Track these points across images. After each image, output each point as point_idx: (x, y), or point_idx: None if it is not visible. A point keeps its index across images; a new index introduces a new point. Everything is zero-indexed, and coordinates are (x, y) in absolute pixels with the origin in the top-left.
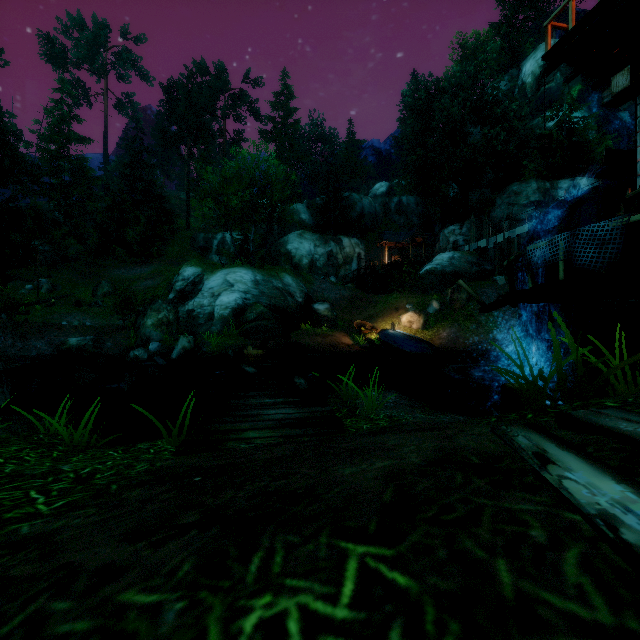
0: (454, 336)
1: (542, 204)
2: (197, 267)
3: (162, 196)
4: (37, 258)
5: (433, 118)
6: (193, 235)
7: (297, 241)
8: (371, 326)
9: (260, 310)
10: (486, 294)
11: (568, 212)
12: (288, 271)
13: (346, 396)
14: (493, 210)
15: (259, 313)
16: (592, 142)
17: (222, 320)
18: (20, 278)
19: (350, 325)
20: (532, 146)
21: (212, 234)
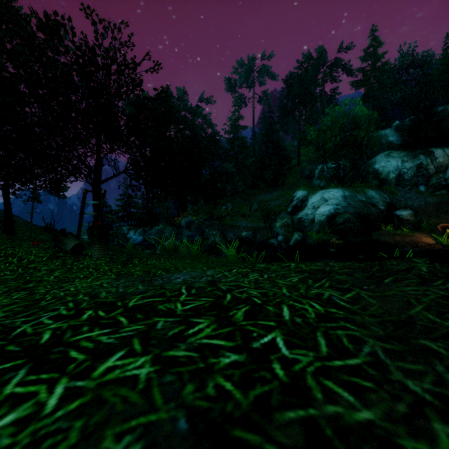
0: None
1: None
2: (304, 191)
3: (283, 148)
4: (227, 194)
5: None
6: (302, 169)
7: (384, 160)
8: None
9: (346, 216)
10: None
11: None
12: (372, 187)
13: None
14: None
15: (346, 219)
16: None
17: (320, 223)
18: (220, 204)
19: (435, 228)
20: None
21: (314, 166)
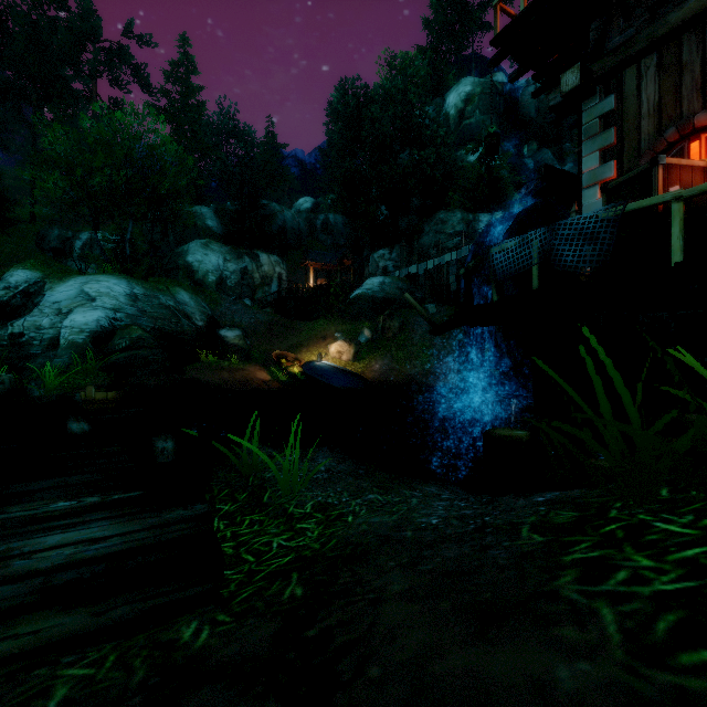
0: (387, 368)
1: (466, 235)
2: (34, 271)
3: None
4: None
5: (363, 129)
6: (41, 231)
7: (201, 252)
8: (294, 357)
9: (137, 335)
10: (418, 323)
11: (514, 226)
12: (185, 286)
13: (248, 467)
14: (422, 237)
15: (135, 339)
16: (507, 181)
17: (73, 349)
18: None
19: (268, 357)
20: (456, 177)
21: (73, 232)
